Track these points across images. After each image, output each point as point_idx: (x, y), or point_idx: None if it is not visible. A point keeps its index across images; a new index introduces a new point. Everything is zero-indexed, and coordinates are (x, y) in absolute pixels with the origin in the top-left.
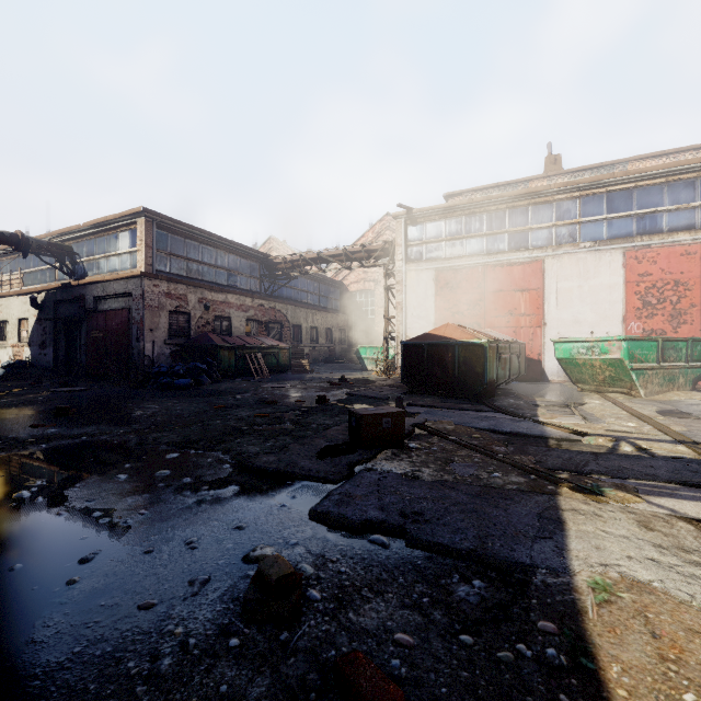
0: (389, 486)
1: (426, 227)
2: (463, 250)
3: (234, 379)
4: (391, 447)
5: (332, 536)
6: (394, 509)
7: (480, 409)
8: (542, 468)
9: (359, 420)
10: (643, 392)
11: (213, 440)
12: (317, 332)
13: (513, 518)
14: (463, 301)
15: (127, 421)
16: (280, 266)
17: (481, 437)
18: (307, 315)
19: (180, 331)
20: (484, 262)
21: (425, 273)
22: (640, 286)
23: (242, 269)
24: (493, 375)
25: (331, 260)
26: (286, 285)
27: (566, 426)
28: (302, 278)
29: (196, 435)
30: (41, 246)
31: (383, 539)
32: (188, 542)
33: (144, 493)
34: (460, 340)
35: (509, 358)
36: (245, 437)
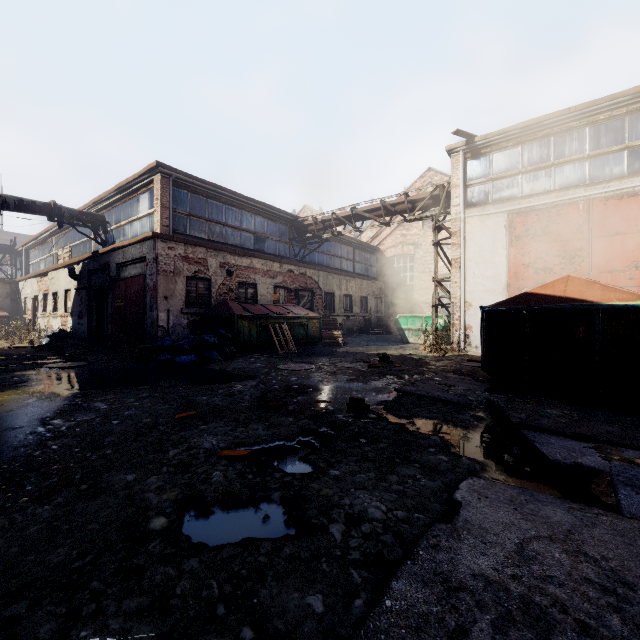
0: None
1: (494, 158)
2: (552, 182)
3: (254, 354)
4: None
5: None
6: None
7: None
8: None
9: None
10: None
11: None
12: (351, 300)
13: None
14: (553, 252)
15: None
16: (311, 228)
17: None
18: (340, 283)
19: (199, 299)
20: (588, 195)
21: (493, 218)
22: None
23: (270, 233)
24: None
25: (367, 215)
26: (318, 250)
27: None
28: (335, 243)
29: None
30: (71, 215)
31: None
32: None
33: None
34: (604, 302)
35: None
36: (97, 620)
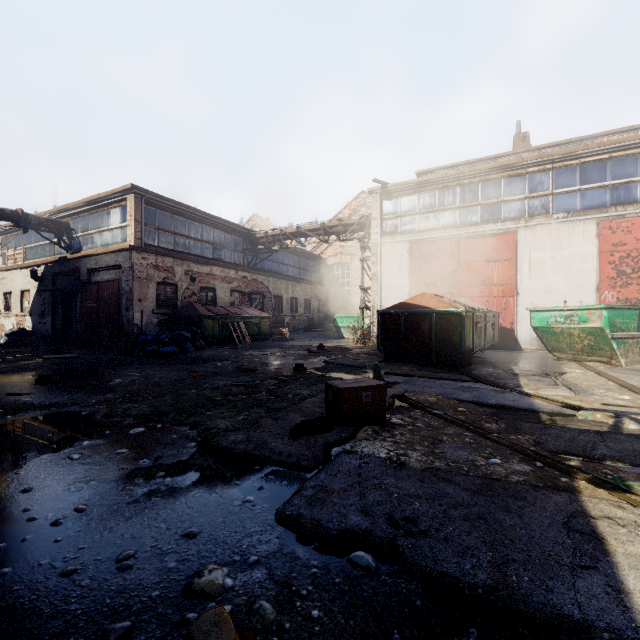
0: (372, 477)
1: (401, 201)
2: (437, 222)
3: (218, 347)
4: (371, 423)
5: (303, 549)
6: (380, 513)
7: (459, 378)
8: (545, 451)
9: (337, 393)
10: (624, 361)
11: (183, 413)
12: (296, 302)
13: (533, 531)
14: (437, 272)
15: (103, 389)
16: (262, 241)
17: (467, 411)
18: (287, 287)
19: (167, 301)
20: (457, 234)
21: (400, 245)
22: (614, 256)
23: (226, 244)
24: (469, 343)
25: (309, 234)
26: (268, 258)
27: (556, 399)
28: (283, 252)
29: (167, 406)
30: (39, 223)
31: (368, 559)
32: (121, 558)
33: (91, 479)
34: (437, 308)
35: (484, 327)
36: (217, 409)
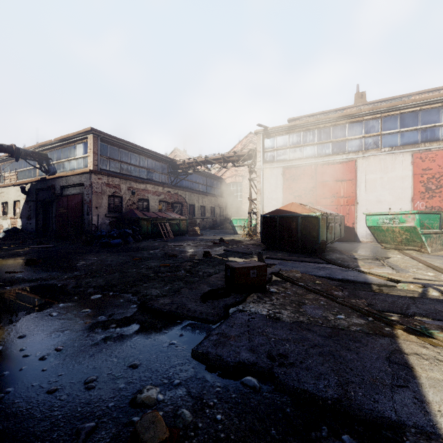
0: (257, 327)
1: (277, 139)
2: (302, 154)
3: (150, 240)
4: (256, 291)
5: (210, 375)
6: (263, 351)
7: (316, 261)
8: (374, 310)
9: (233, 271)
10: (430, 250)
11: (127, 284)
12: (205, 209)
13: (366, 362)
14: (302, 188)
15: (72, 269)
16: (181, 166)
17: (322, 283)
18: (198, 198)
19: (115, 208)
20: (316, 162)
21: (276, 169)
22: (423, 177)
23: (156, 168)
24: (324, 237)
25: (214, 162)
26: (185, 179)
27: (383, 275)
28: (195, 174)
29: (116, 280)
30: (27, 154)
31: (254, 382)
32: (87, 381)
33: (66, 329)
34: (301, 213)
35: (334, 226)
36: (151, 282)
